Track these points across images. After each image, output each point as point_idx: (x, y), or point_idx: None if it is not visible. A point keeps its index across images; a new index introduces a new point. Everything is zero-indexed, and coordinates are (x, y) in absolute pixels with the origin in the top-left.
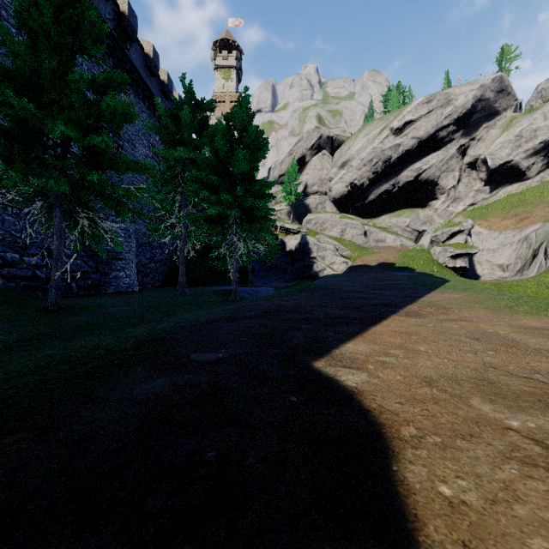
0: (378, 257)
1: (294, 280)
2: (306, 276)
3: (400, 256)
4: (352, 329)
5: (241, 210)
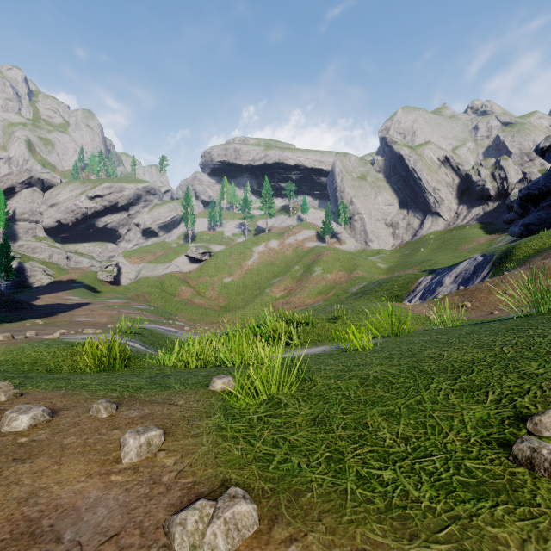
0: (70, 276)
1: (15, 289)
2: (23, 286)
3: (81, 276)
4: (41, 296)
5: (5, 270)
